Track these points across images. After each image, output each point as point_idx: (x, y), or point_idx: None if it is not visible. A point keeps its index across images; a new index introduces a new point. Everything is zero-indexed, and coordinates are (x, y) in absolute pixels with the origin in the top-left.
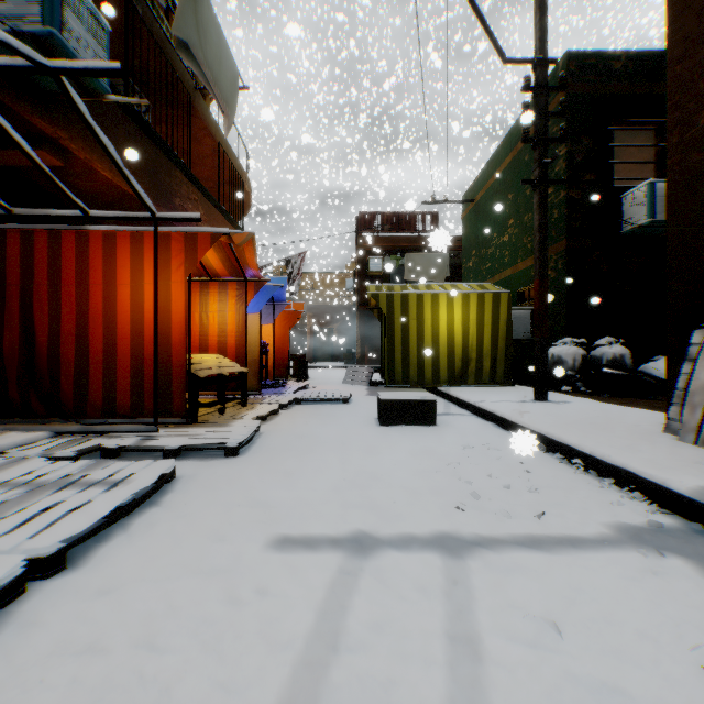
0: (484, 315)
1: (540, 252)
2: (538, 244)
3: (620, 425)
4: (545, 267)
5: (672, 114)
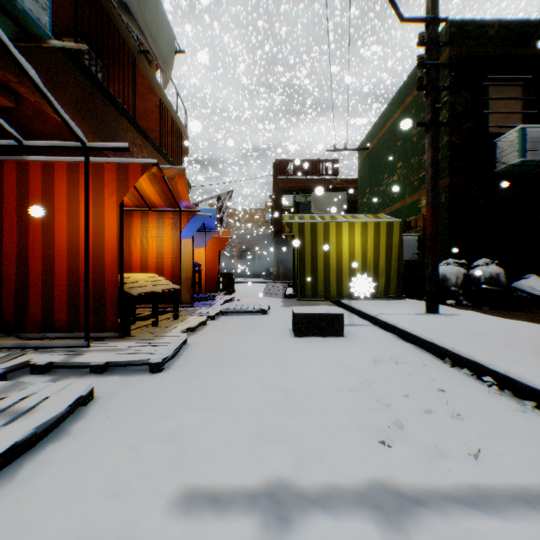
0: (380, 240)
1: (432, 185)
2: (430, 178)
3: (516, 339)
4: (436, 198)
5: None
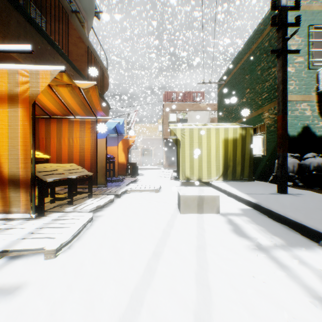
0: (237, 140)
1: (282, 97)
2: (281, 92)
3: None
4: (285, 107)
5: None
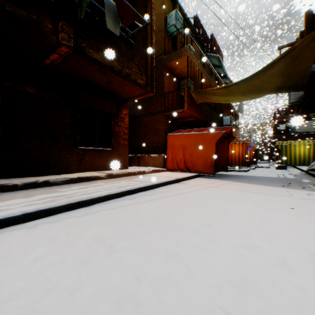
0: (309, 149)
1: (314, 138)
2: (314, 137)
3: None
4: None
5: None
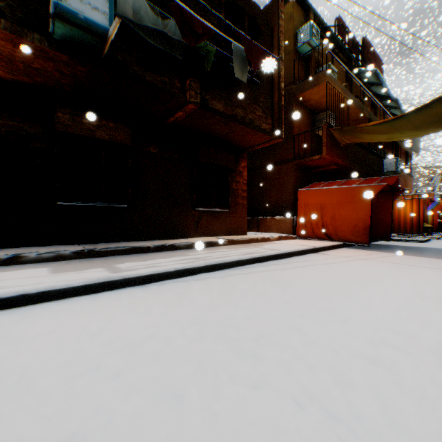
0: None
1: None
2: None
3: None
4: None
5: None
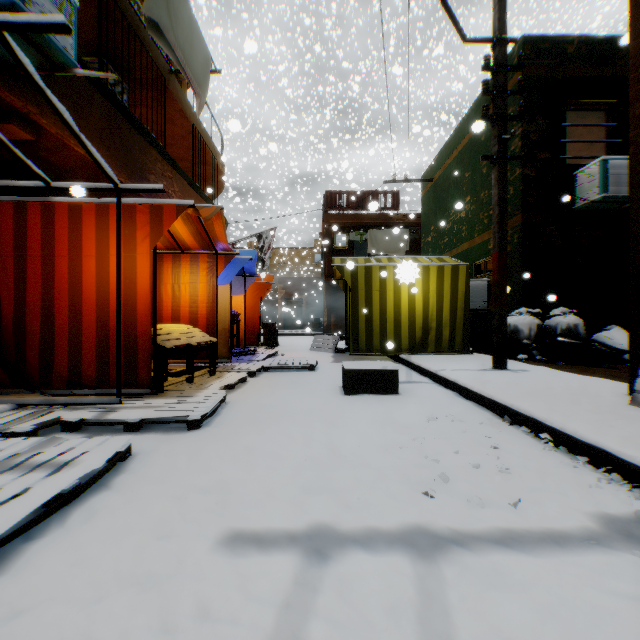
0: (443, 286)
1: (499, 225)
2: (497, 218)
3: (584, 396)
4: (503, 240)
5: (635, 86)
